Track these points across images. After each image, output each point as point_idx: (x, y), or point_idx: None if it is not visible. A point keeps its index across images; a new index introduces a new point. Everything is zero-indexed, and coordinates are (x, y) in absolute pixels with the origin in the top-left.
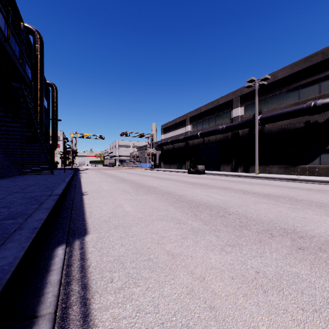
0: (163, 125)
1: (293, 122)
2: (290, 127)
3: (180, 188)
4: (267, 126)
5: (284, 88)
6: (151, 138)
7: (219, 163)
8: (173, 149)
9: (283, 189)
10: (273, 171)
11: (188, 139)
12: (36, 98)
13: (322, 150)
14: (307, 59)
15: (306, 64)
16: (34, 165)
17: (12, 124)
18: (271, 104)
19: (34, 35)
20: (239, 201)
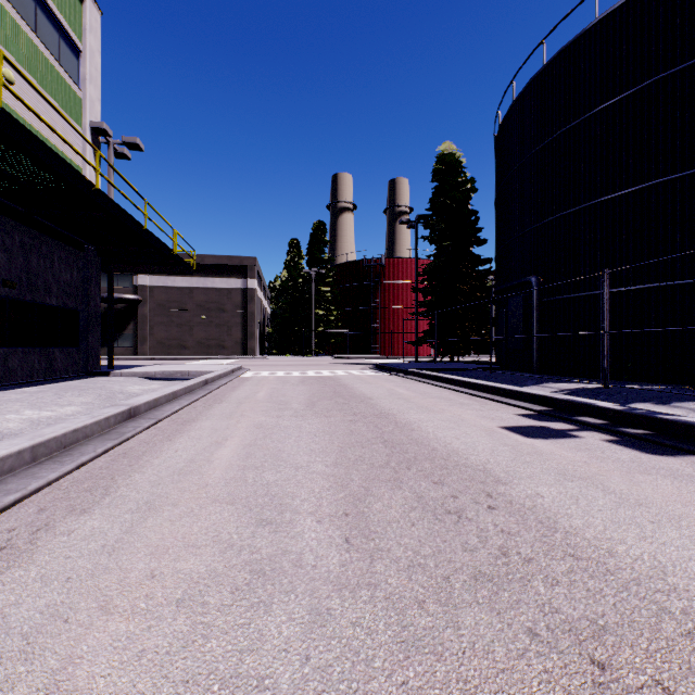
0: None
1: None
2: None
3: None
4: None
5: None
6: None
7: None
8: None
9: None
10: None
11: None
12: None
13: (120, 335)
14: None
15: None
16: None
17: None
18: None
19: None
20: None
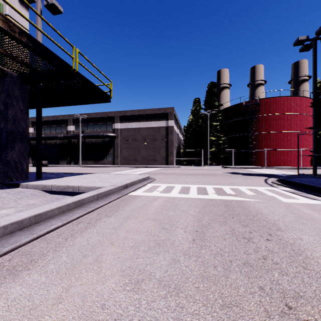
0: None
1: (98, 140)
2: (96, 142)
3: None
4: (87, 139)
5: (94, 122)
6: None
7: (59, 159)
8: None
9: (84, 168)
10: (90, 163)
11: (31, 140)
12: None
13: (107, 154)
14: (102, 113)
15: (102, 115)
16: None
17: None
18: (89, 128)
19: None
20: (64, 170)
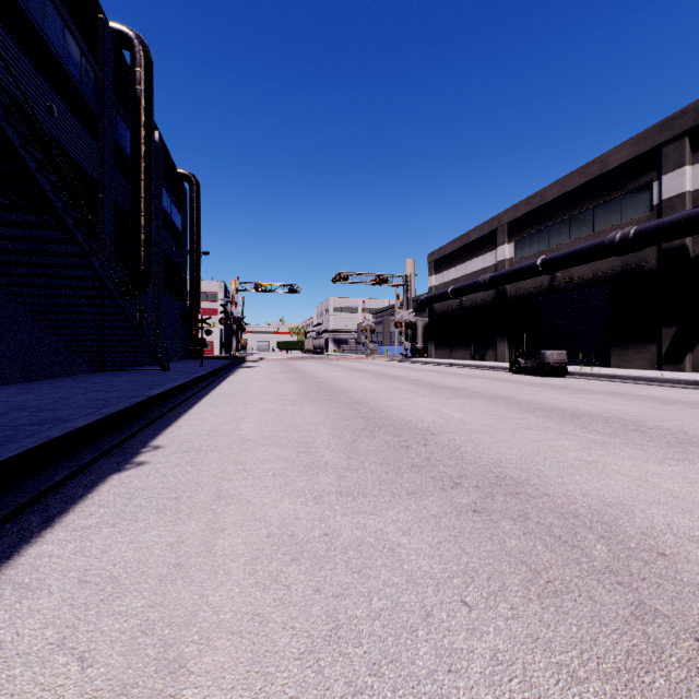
0: (433, 253)
1: None
2: None
3: (541, 447)
4: None
5: None
6: (405, 286)
7: (608, 343)
8: (460, 309)
9: None
10: None
11: (506, 280)
12: (135, 194)
13: None
14: None
15: None
16: (141, 349)
17: (69, 248)
18: None
19: (132, 46)
20: None
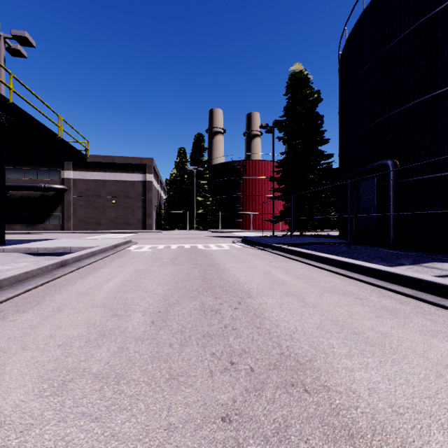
0: None
1: (33, 193)
2: (31, 196)
3: None
4: (12, 191)
5: (26, 166)
6: None
7: None
8: None
9: (16, 236)
10: (18, 229)
11: None
12: None
13: (51, 215)
14: None
15: None
16: None
17: None
18: (16, 175)
19: None
20: None
